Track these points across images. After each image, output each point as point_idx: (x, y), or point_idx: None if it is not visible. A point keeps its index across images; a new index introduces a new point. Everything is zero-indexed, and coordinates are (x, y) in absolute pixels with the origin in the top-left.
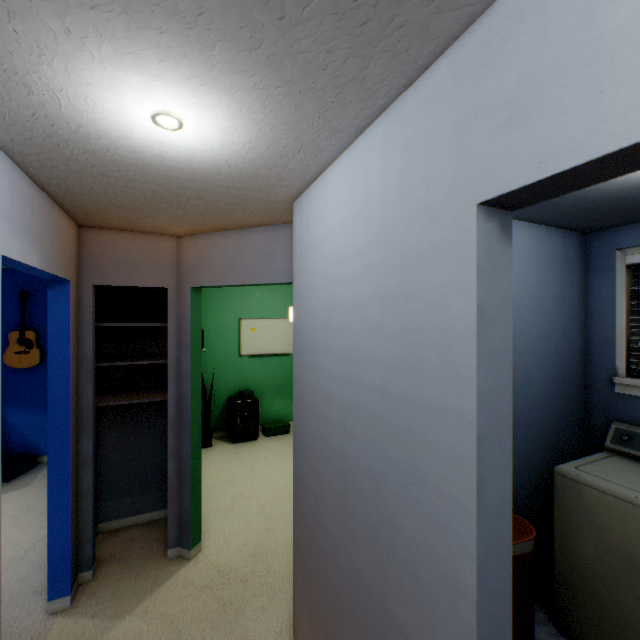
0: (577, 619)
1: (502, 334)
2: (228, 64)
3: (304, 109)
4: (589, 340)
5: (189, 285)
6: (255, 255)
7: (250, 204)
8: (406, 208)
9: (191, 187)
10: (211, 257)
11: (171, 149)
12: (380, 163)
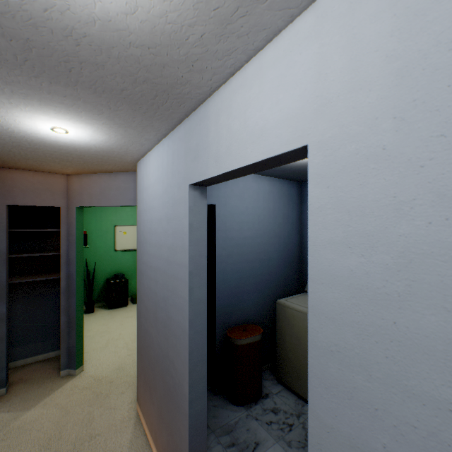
0: (284, 373)
1: (202, 233)
2: (89, 117)
3: (129, 131)
4: (302, 237)
5: (75, 205)
6: (118, 189)
7: (112, 162)
8: (173, 180)
9: (75, 153)
10: (90, 189)
11: (62, 139)
12: (167, 157)
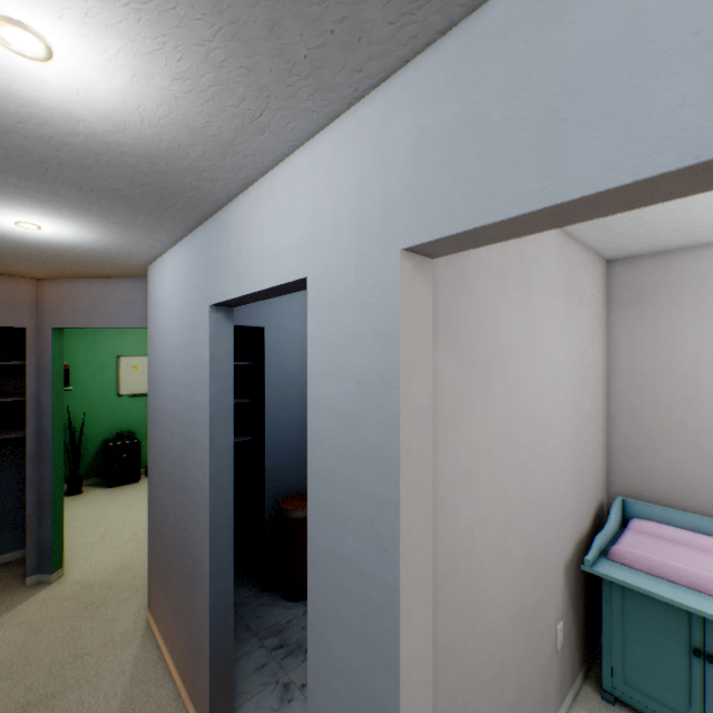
0: None
1: (228, 366)
2: (73, 213)
3: (132, 231)
4: None
5: (51, 326)
6: (120, 302)
7: (110, 265)
8: (193, 297)
9: (51, 252)
10: (75, 301)
11: (32, 235)
12: (185, 266)
